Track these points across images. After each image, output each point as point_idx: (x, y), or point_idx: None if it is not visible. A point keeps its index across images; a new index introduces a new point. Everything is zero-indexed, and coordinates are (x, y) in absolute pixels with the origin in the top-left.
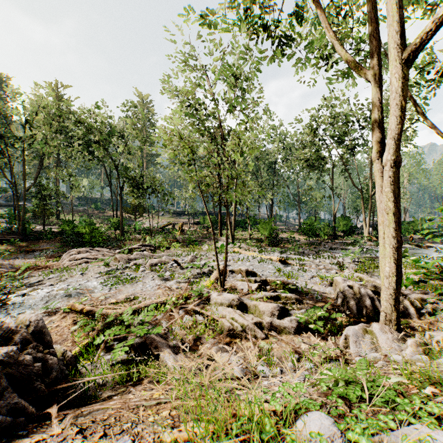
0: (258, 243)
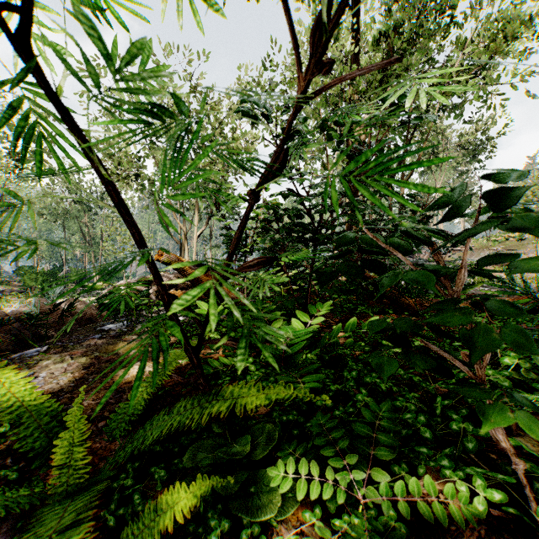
0: (12, 296)
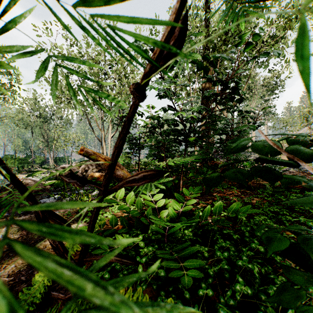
0: None
